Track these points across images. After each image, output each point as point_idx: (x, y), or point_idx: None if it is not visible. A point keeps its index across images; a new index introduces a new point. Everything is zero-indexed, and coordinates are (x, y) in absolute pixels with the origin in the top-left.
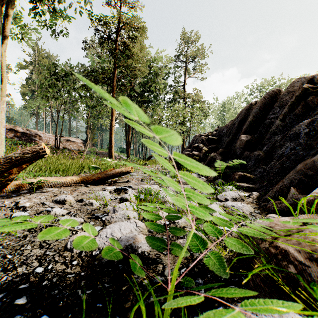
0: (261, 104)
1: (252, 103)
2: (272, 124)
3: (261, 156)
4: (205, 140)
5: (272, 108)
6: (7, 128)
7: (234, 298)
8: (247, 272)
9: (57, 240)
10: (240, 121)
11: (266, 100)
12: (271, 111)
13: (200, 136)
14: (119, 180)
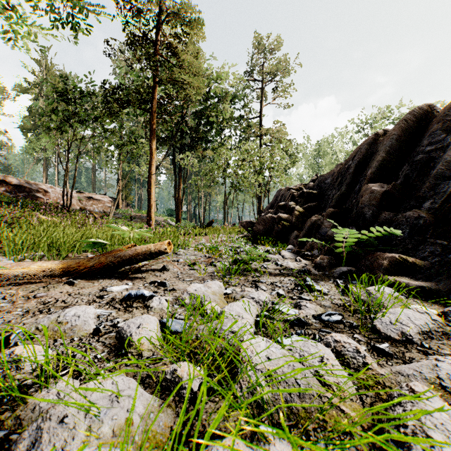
0: (400, 131)
1: (379, 132)
2: (432, 161)
3: (424, 220)
4: (298, 195)
5: (419, 137)
6: None
7: None
8: None
9: None
10: (358, 163)
11: (409, 123)
12: (425, 140)
13: (288, 190)
14: (146, 267)
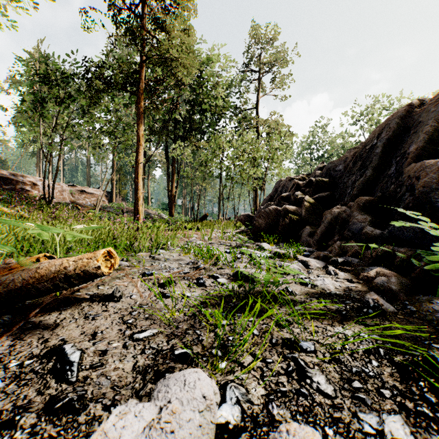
0: None
1: (413, 102)
2: None
3: None
4: (304, 185)
5: None
6: None
7: None
8: None
9: None
10: (387, 141)
11: None
12: None
13: (290, 180)
14: (77, 295)
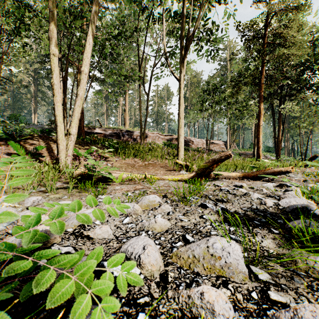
0: None
1: None
2: None
3: None
4: None
5: None
6: (174, 138)
7: None
8: None
9: (253, 201)
10: None
11: None
12: None
13: None
14: (276, 179)
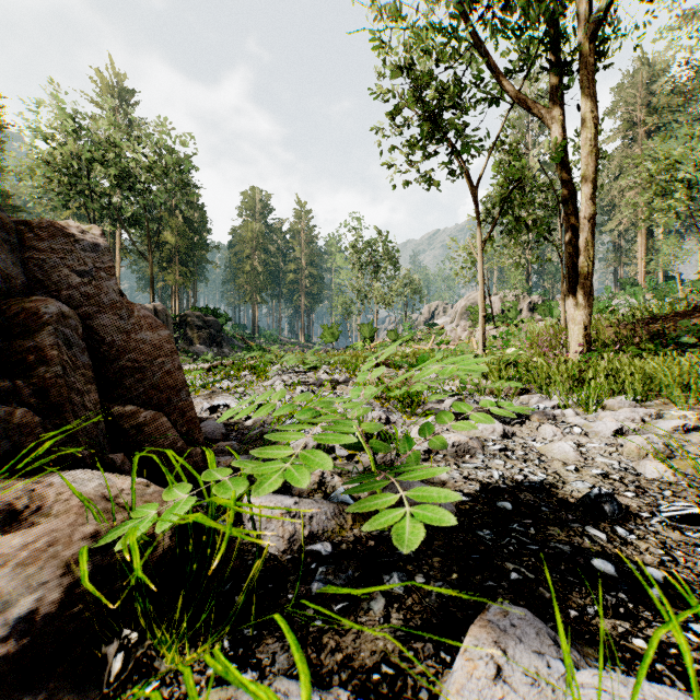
0: None
1: None
2: None
3: None
4: None
5: None
6: None
7: (278, 562)
8: (200, 602)
9: None
10: None
11: None
12: None
13: None
14: None
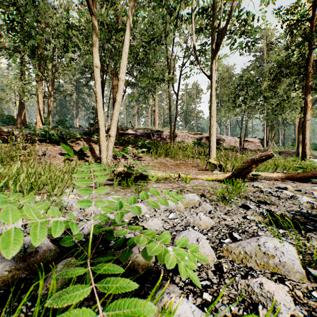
0: None
1: None
2: None
3: None
4: None
5: None
6: (204, 137)
7: None
8: None
9: (302, 204)
10: None
11: None
12: None
13: None
14: None
